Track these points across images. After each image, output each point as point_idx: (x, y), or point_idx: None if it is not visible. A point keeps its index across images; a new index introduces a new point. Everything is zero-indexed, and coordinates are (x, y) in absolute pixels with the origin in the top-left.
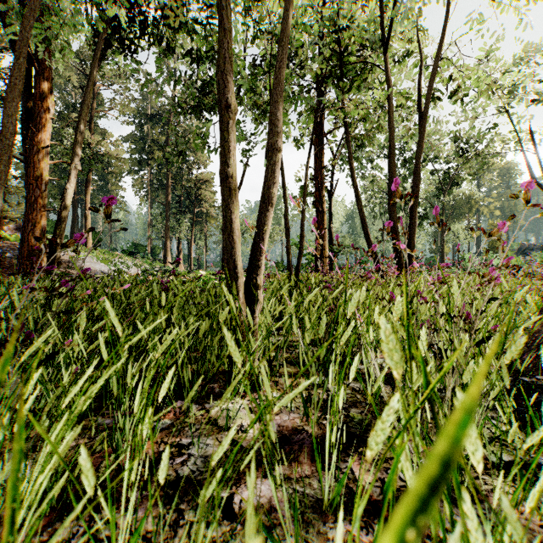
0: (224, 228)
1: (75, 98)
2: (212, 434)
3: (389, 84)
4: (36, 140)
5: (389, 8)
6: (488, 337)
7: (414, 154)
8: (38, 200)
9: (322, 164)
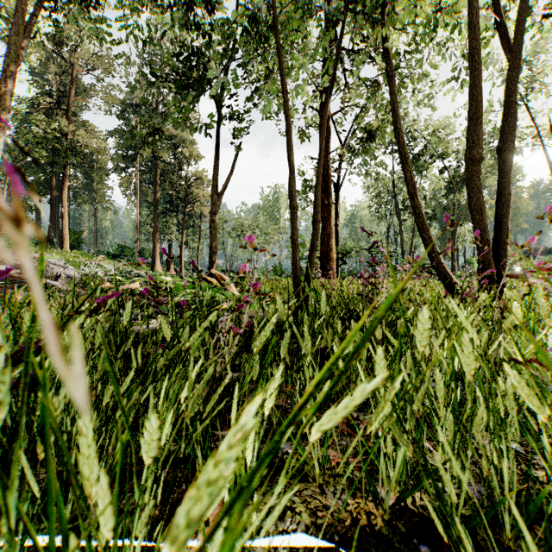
0: None
1: (56, 88)
2: None
3: None
4: None
5: None
6: None
7: (422, 150)
8: None
9: (328, 149)
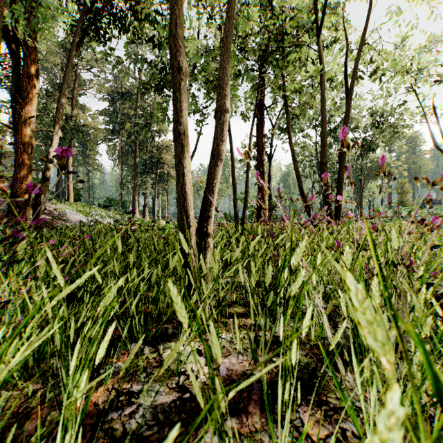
0: (177, 181)
1: (60, 79)
2: (163, 380)
3: (320, 62)
4: (24, 111)
5: (319, 1)
6: (429, 284)
7: (338, 125)
8: (25, 161)
9: (263, 132)
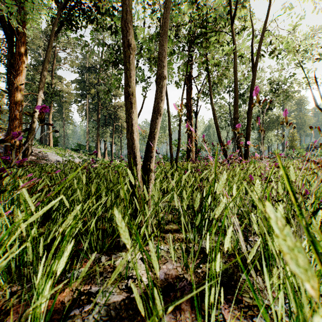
0: (127, 130)
1: (43, 57)
2: (115, 282)
3: (233, 43)
4: (16, 80)
5: None
6: (320, 208)
7: (245, 91)
8: (17, 117)
9: (191, 96)
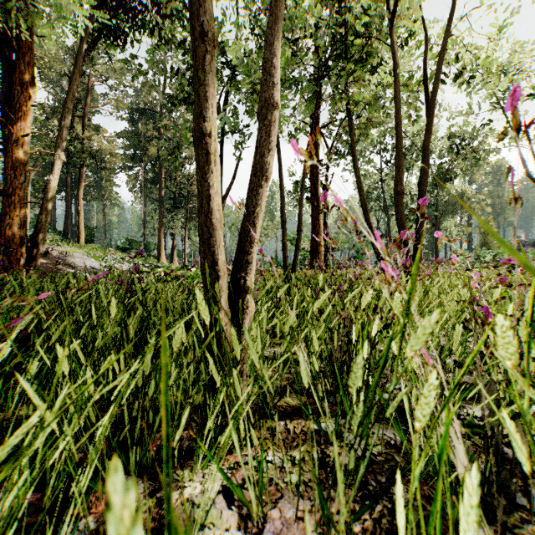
0: (199, 208)
1: None
2: None
3: (395, 61)
4: (15, 127)
5: None
6: None
7: (408, 151)
8: (17, 192)
9: (318, 157)
